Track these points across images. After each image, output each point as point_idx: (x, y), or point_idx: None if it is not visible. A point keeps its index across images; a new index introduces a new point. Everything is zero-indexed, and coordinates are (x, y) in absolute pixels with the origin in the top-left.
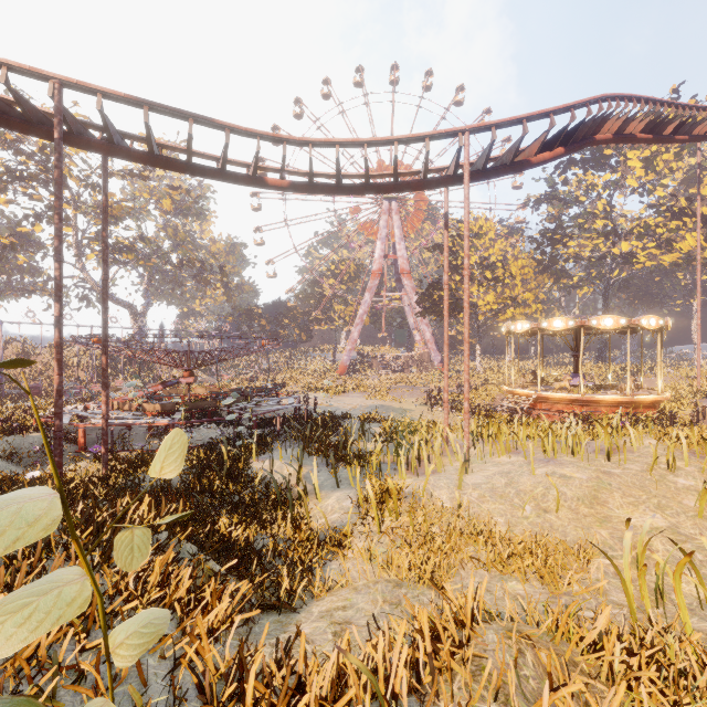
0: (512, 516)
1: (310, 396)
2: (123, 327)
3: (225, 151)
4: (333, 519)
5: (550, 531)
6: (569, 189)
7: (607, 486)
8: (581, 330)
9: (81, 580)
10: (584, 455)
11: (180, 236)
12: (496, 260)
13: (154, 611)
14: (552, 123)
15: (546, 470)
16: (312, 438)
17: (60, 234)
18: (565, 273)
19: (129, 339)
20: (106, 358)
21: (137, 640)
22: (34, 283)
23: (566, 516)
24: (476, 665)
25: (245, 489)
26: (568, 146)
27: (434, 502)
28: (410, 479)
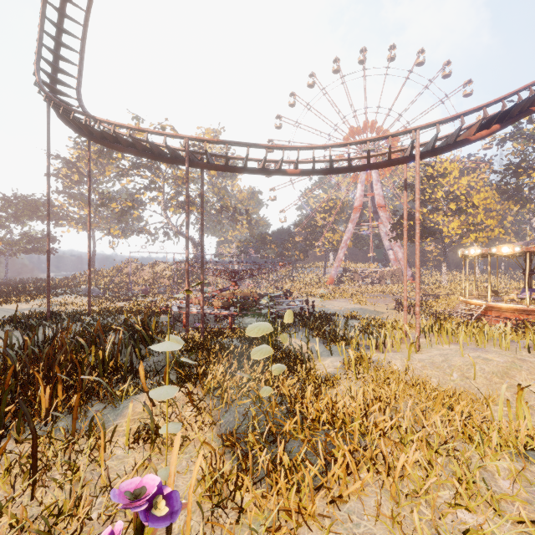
0: (443, 379)
1: (309, 300)
2: (190, 253)
3: (265, 159)
4: (328, 371)
5: (468, 390)
6: (534, 126)
7: (517, 367)
8: (527, 255)
9: (269, 347)
10: (512, 349)
11: (222, 193)
12: (459, 194)
13: (280, 364)
14: (485, 114)
15: (473, 354)
16: (312, 326)
17: (188, 215)
18: (530, 199)
19: (191, 260)
20: (203, 276)
21: (278, 369)
22: (142, 227)
23: (481, 382)
24: (392, 409)
25: (277, 352)
26: (503, 122)
27: (391, 366)
28: (377, 354)
